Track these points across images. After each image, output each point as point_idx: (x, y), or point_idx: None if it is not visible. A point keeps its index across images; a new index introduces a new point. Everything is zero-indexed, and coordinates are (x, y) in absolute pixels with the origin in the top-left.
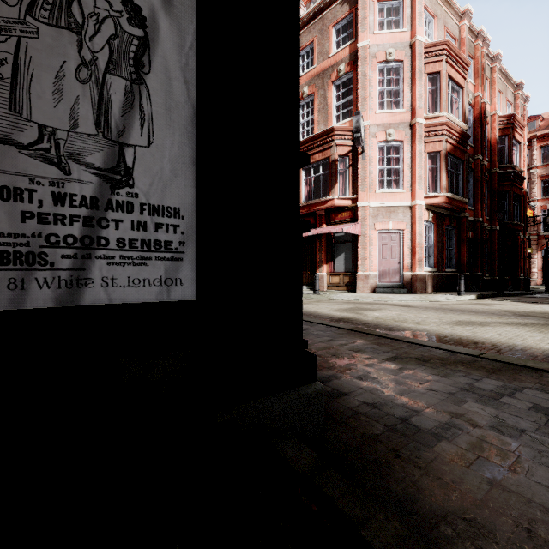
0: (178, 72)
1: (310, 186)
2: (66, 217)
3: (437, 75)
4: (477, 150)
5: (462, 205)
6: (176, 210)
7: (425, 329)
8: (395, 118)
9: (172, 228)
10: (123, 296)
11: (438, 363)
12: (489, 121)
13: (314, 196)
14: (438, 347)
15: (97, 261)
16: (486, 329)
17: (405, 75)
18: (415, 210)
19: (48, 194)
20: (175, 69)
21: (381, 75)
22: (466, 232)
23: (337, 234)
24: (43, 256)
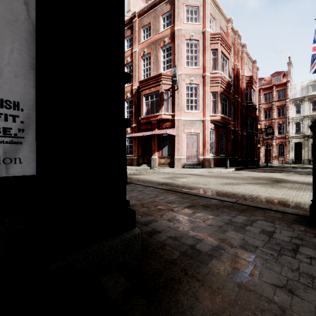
0: None
1: (148, 106)
2: None
3: (216, 51)
4: (235, 93)
5: (228, 121)
6: (15, 103)
7: (208, 188)
8: (195, 71)
9: (11, 118)
10: None
11: (214, 208)
12: (241, 78)
13: (151, 112)
14: (215, 198)
15: None
16: (239, 187)
17: (200, 48)
18: (205, 123)
19: None
20: None
21: (187, 46)
22: (230, 135)
23: (163, 135)
24: None
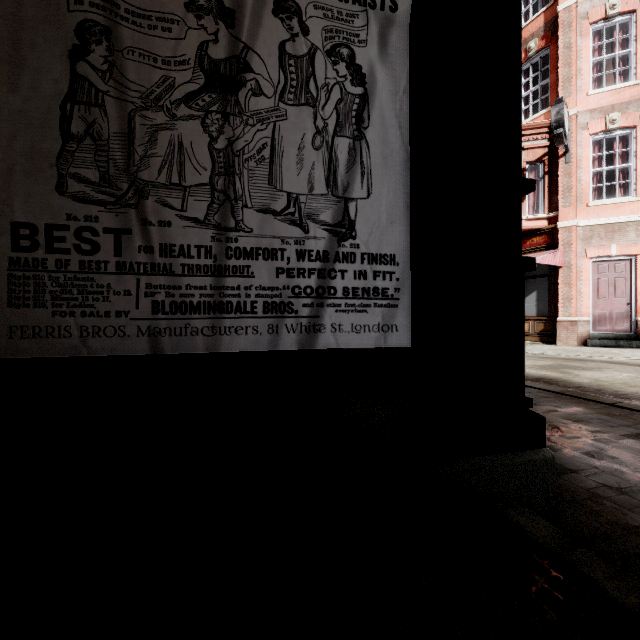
0: (393, 119)
1: None
2: (305, 271)
3: None
4: None
5: None
6: (391, 257)
7: None
8: (622, 96)
9: (388, 275)
10: (348, 341)
11: None
12: None
13: None
14: None
15: (327, 309)
16: None
17: (639, 29)
18: None
19: (293, 251)
20: (390, 117)
21: (596, 39)
22: None
23: None
24: (290, 305)
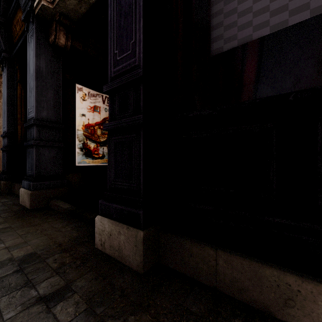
0: None
1: None
2: None
3: None
4: None
5: None
6: None
7: None
8: None
9: None
10: None
11: None
12: None
13: None
14: None
15: None
16: None
17: None
18: None
19: None
20: None
21: None
22: None
23: None
24: None
